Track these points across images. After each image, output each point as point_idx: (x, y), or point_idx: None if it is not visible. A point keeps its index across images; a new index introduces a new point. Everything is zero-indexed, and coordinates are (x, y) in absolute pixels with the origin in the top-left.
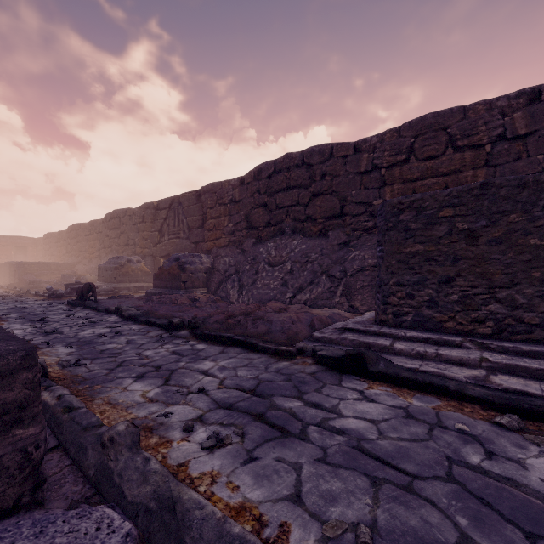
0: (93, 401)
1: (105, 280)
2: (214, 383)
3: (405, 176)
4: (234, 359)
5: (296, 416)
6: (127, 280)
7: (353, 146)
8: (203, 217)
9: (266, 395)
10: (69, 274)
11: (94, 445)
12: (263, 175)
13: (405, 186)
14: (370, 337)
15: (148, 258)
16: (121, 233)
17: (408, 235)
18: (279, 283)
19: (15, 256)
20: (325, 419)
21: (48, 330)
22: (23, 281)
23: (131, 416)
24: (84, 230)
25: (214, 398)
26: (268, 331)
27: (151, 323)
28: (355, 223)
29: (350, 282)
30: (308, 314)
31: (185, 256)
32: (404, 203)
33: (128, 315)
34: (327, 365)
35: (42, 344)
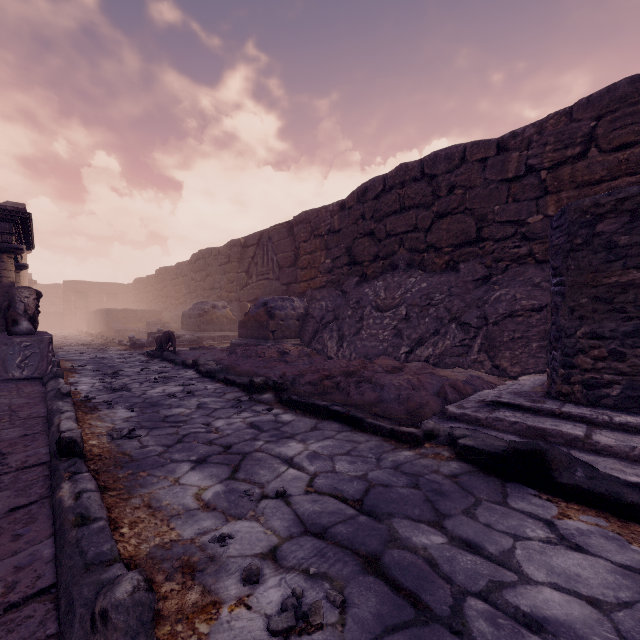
0: (129, 500)
1: (189, 329)
2: (300, 482)
3: (579, 177)
4: (330, 440)
5: (436, 565)
6: (212, 328)
7: (495, 144)
8: (295, 252)
9: (380, 513)
10: (154, 321)
11: (84, 614)
12: (369, 195)
13: (581, 192)
14: (543, 418)
15: (234, 304)
16: (206, 275)
17: (612, 256)
18: (390, 333)
19: (107, 303)
20: (494, 584)
21: (115, 386)
22: (111, 329)
23: (172, 534)
24: (170, 274)
25: (298, 511)
26: (378, 399)
27: (230, 381)
28: (499, 251)
29: (493, 333)
30: (433, 376)
31: (274, 300)
32: (604, 204)
33: (205, 371)
34: (476, 464)
35: (103, 404)
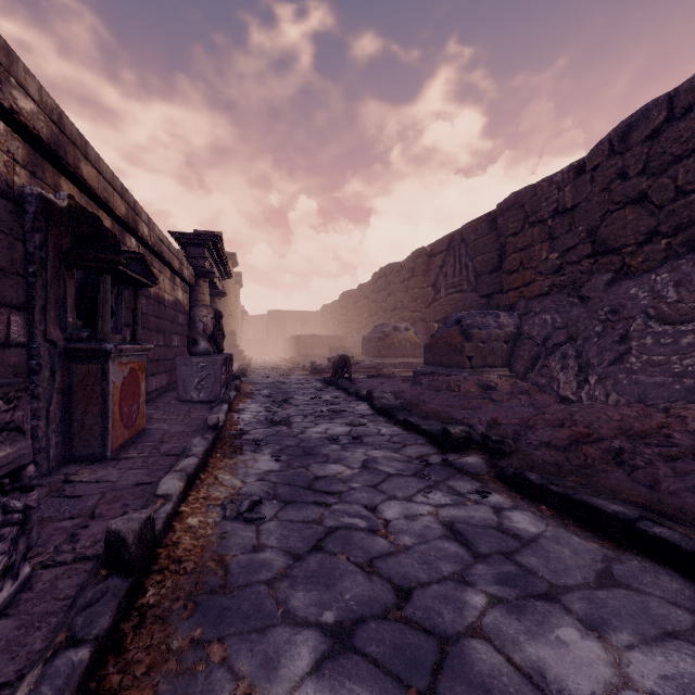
0: None
1: (369, 354)
2: None
3: None
4: (689, 652)
5: None
6: (393, 353)
7: None
8: (500, 252)
9: None
10: (336, 346)
11: None
12: (636, 136)
13: None
14: None
15: (418, 325)
16: (387, 295)
17: None
18: None
19: (300, 330)
20: None
21: (275, 418)
22: (299, 355)
23: None
24: (352, 298)
25: None
26: None
27: (412, 426)
28: None
29: None
30: None
31: (471, 315)
32: None
33: (380, 406)
34: None
35: (251, 444)
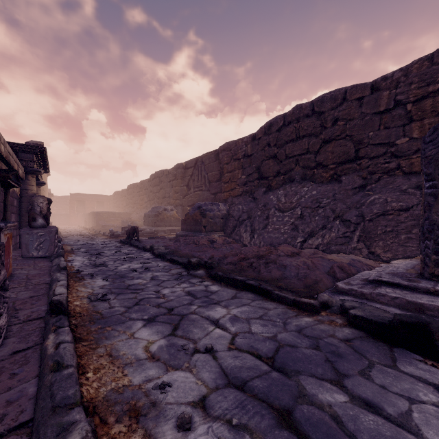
0: (96, 349)
1: (148, 225)
2: (224, 340)
3: None
4: (247, 307)
5: (341, 422)
6: (164, 224)
7: (369, 86)
8: (220, 171)
9: (289, 370)
10: (126, 220)
11: None
12: (273, 129)
13: None
14: (420, 295)
15: (178, 208)
16: (160, 189)
17: None
18: (289, 227)
19: (97, 208)
20: None
21: (97, 263)
22: (99, 225)
23: (125, 380)
24: (137, 188)
25: (223, 365)
26: (281, 276)
27: (174, 261)
28: (373, 166)
29: (369, 227)
30: (323, 259)
31: (206, 204)
32: None
33: (158, 253)
34: (365, 330)
35: (88, 276)
